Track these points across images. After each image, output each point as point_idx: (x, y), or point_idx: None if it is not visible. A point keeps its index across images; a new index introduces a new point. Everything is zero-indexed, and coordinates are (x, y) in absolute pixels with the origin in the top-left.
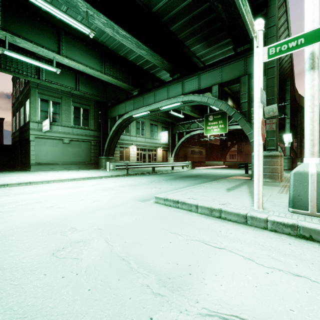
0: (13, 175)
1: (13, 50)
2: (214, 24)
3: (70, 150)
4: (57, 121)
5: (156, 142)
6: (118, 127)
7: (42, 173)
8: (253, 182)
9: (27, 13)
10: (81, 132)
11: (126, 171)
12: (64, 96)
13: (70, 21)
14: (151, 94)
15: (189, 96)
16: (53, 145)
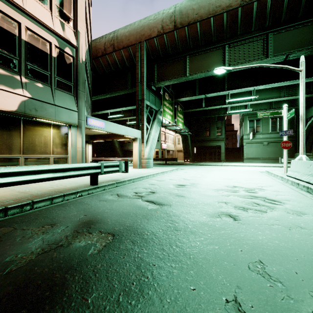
0: (233, 163)
1: None
2: None
3: (268, 149)
4: (259, 131)
5: None
6: (310, 127)
7: (246, 163)
8: None
9: None
10: (277, 136)
11: None
12: None
13: (246, 98)
14: None
15: None
16: (256, 147)
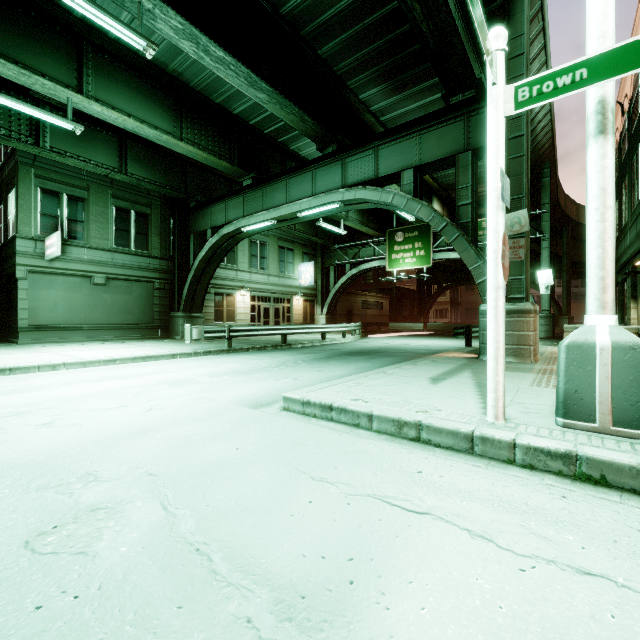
0: None
1: None
2: (405, 46)
3: (107, 299)
4: (79, 238)
5: (290, 283)
6: (212, 253)
7: (44, 349)
8: (483, 364)
9: None
10: (133, 262)
11: (227, 342)
12: (95, 185)
13: (101, 19)
14: (280, 186)
15: (357, 191)
16: (70, 288)
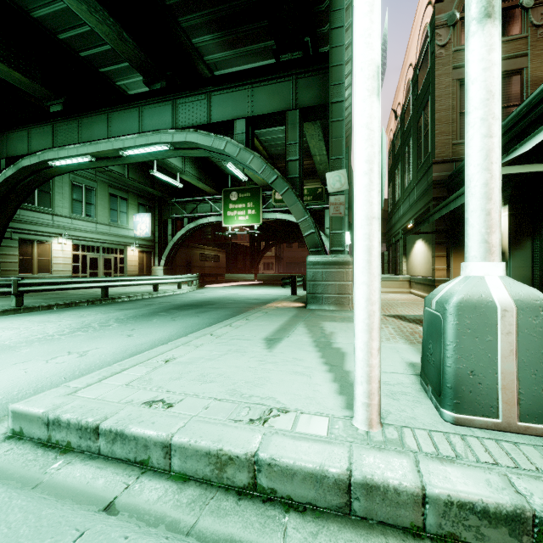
0: None
1: None
2: None
3: None
4: None
5: (124, 233)
6: (7, 188)
7: None
8: (312, 315)
9: None
10: None
11: (15, 300)
12: None
13: None
14: (100, 119)
15: (188, 134)
16: None
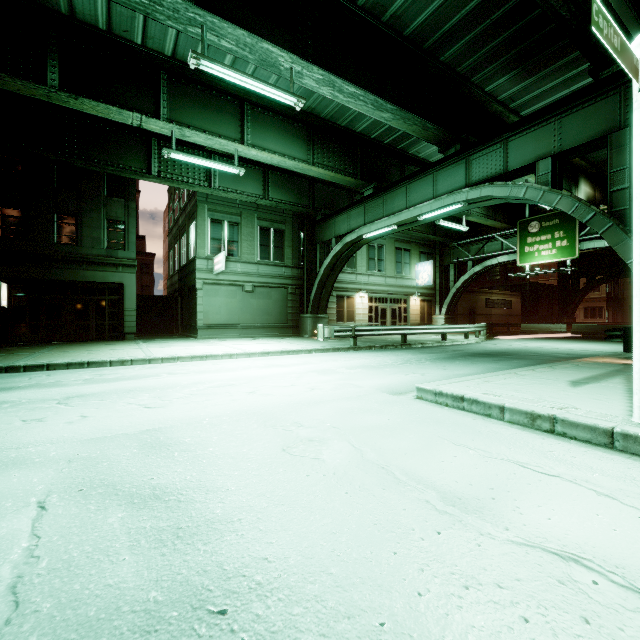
0: (178, 345)
1: (176, 146)
2: (541, 27)
3: (254, 303)
4: (235, 255)
5: (407, 284)
6: (335, 259)
7: (216, 342)
8: None
9: (199, 87)
10: (272, 272)
11: (353, 341)
12: (245, 211)
13: (267, 91)
14: (400, 192)
15: (482, 189)
16: (229, 295)
